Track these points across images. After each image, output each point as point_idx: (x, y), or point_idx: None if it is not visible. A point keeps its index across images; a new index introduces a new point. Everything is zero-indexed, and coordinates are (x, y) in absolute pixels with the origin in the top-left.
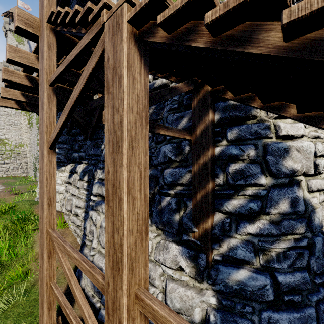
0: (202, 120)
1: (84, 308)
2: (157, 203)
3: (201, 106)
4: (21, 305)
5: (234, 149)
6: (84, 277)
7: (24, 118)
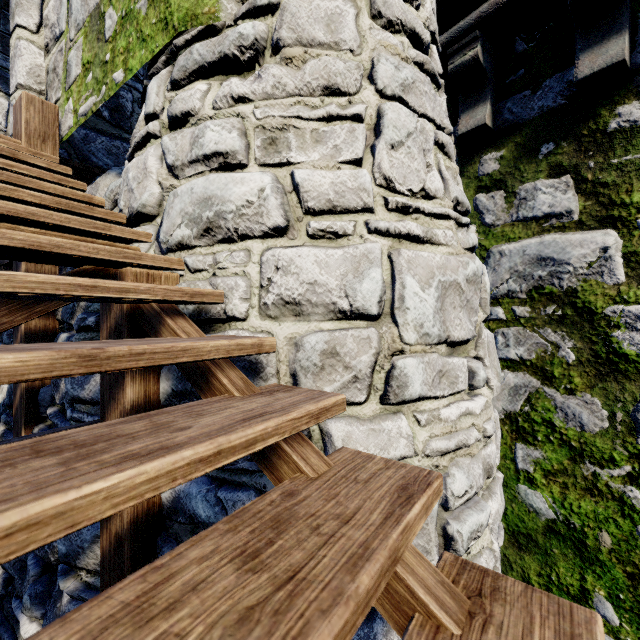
0: (115, 399)
1: None
2: (57, 592)
3: None
4: None
5: (202, 499)
6: None
7: None
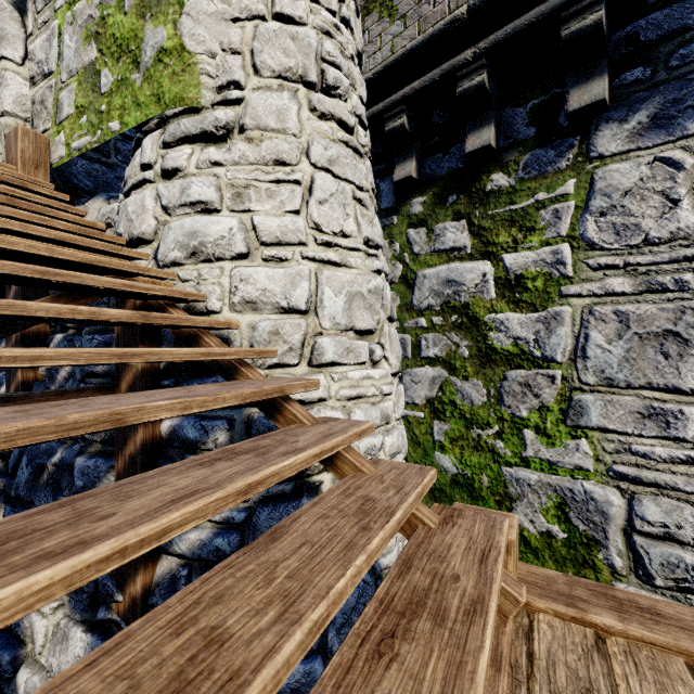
0: (129, 365)
1: None
2: None
3: (127, 334)
4: None
5: (191, 427)
6: None
7: None
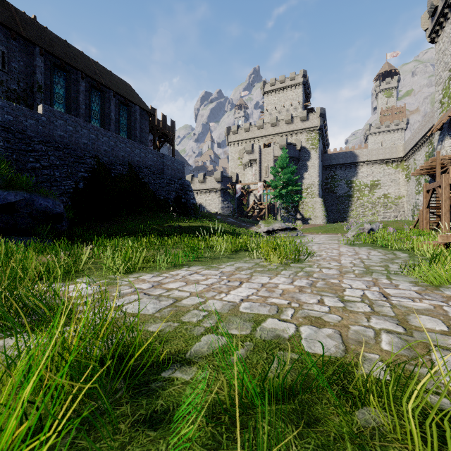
0: None
1: None
2: None
3: None
4: None
5: None
6: None
7: (401, 174)
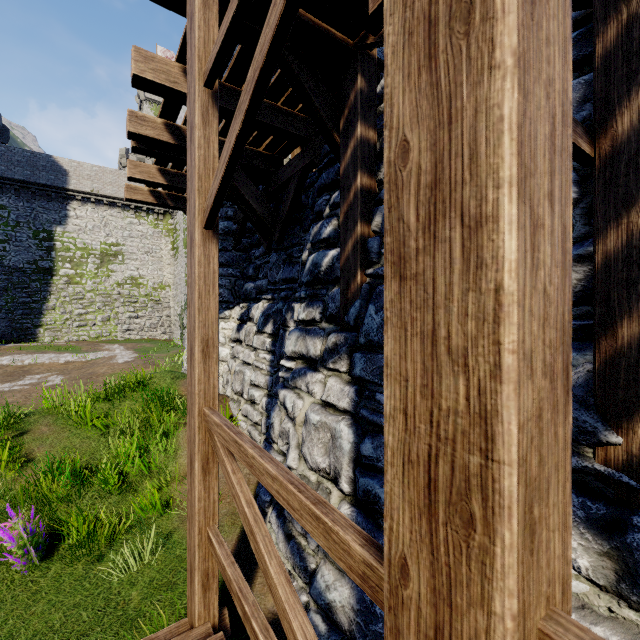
0: None
1: (293, 617)
2: None
3: (637, 37)
4: (156, 563)
5: None
6: (271, 530)
7: (166, 241)
